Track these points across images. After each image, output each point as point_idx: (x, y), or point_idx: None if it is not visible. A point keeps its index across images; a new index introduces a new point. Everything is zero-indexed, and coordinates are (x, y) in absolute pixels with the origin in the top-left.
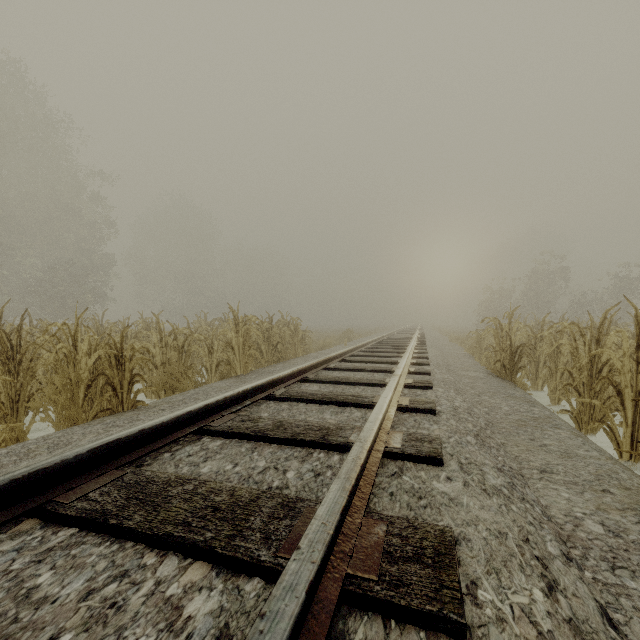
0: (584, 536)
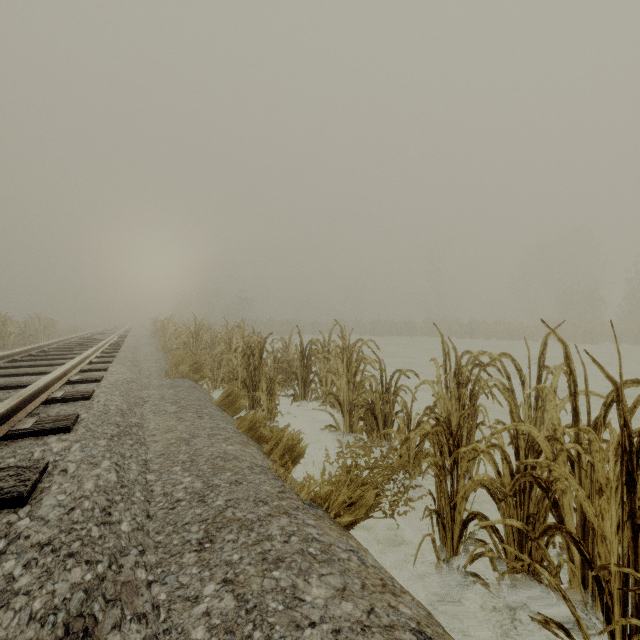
0: (142, 342)
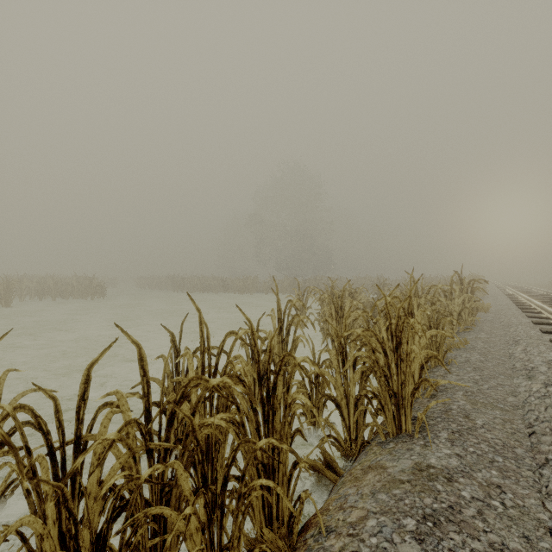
0: None
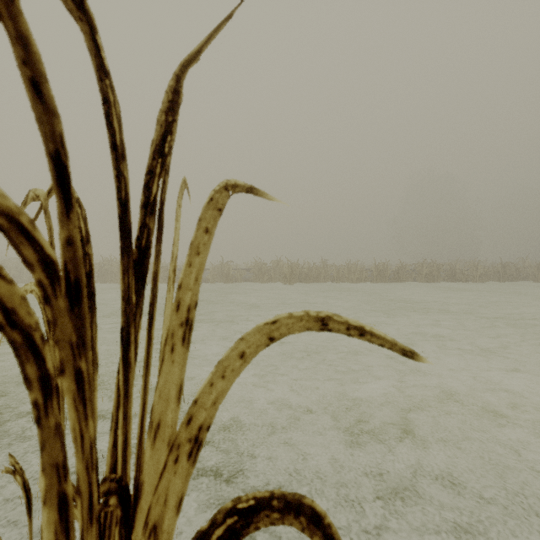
0: None
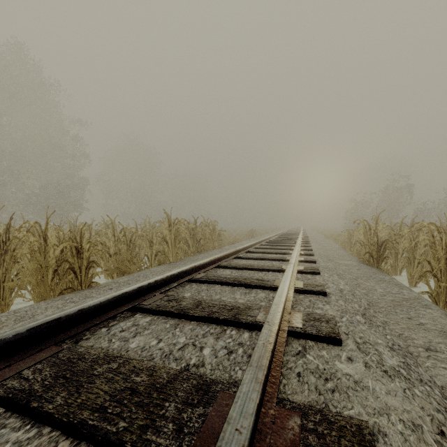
0: None
